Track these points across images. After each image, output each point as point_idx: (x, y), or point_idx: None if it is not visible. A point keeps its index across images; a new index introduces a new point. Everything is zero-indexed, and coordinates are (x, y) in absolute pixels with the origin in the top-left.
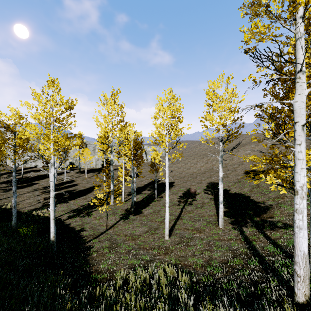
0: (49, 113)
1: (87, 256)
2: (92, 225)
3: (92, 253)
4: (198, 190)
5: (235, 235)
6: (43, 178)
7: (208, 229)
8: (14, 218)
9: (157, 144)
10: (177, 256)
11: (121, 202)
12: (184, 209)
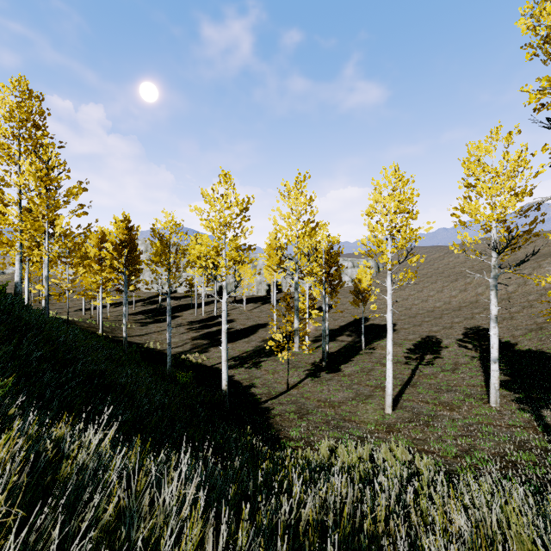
0: (224, 220)
1: (269, 419)
2: (264, 381)
3: (274, 416)
4: (446, 340)
5: (524, 421)
6: (187, 308)
7: (466, 406)
8: (169, 359)
9: (372, 256)
10: (410, 438)
11: (309, 348)
12: (418, 370)
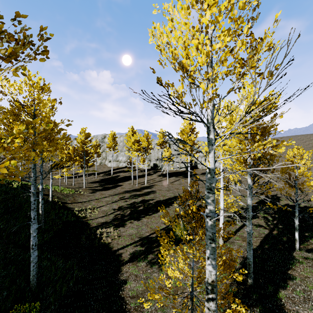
0: None
1: None
2: None
3: None
4: None
5: None
6: (128, 179)
7: None
8: (32, 267)
9: None
10: None
11: None
12: None
